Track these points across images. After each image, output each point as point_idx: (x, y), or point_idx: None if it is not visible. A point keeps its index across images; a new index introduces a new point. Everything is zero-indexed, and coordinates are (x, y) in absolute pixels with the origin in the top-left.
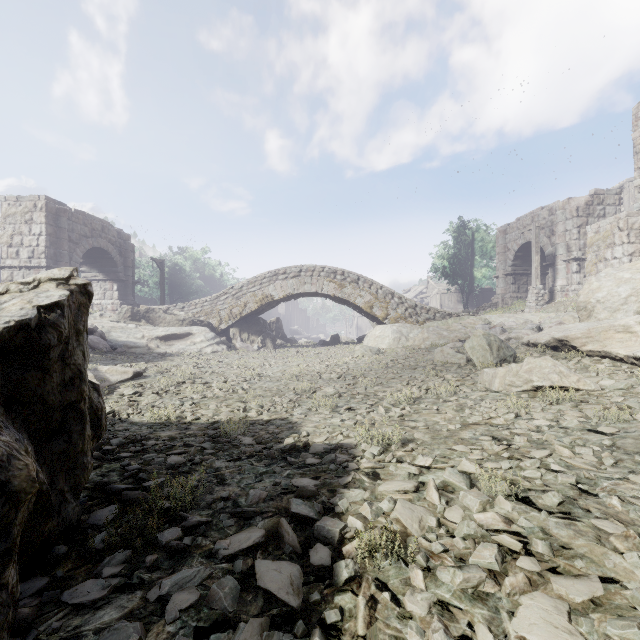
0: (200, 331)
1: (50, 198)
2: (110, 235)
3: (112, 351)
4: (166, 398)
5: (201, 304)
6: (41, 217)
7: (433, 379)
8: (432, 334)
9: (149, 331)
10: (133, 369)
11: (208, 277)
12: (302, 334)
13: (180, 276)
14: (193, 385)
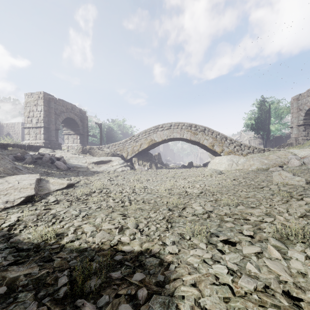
0: (116, 159)
1: (46, 93)
2: (76, 111)
3: (68, 170)
4: (72, 207)
5: (117, 145)
6: (41, 102)
7: (293, 201)
8: (256, 162)
9: (89, 159)
10: (68, 182)
11: (125, 133)
12: (171, 161)
13: (111, 132)
14: (99, 194)
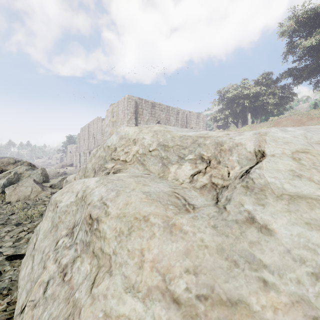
0: None
1: None
2: None
3: None
4: None
5: None
6: None
7: None
8: None
9: None
10: None
11: None
12: None
13: None
14: None
